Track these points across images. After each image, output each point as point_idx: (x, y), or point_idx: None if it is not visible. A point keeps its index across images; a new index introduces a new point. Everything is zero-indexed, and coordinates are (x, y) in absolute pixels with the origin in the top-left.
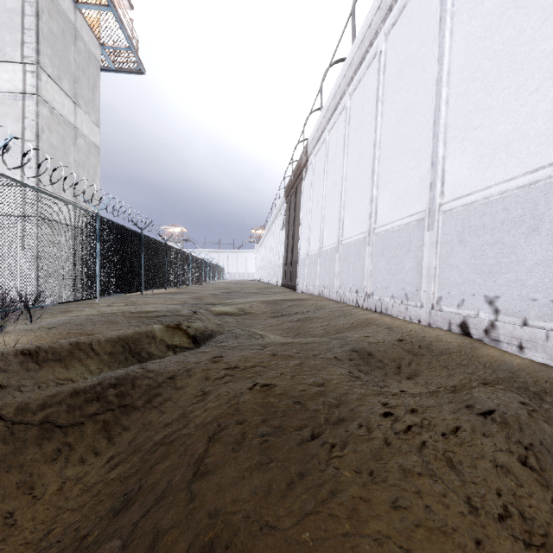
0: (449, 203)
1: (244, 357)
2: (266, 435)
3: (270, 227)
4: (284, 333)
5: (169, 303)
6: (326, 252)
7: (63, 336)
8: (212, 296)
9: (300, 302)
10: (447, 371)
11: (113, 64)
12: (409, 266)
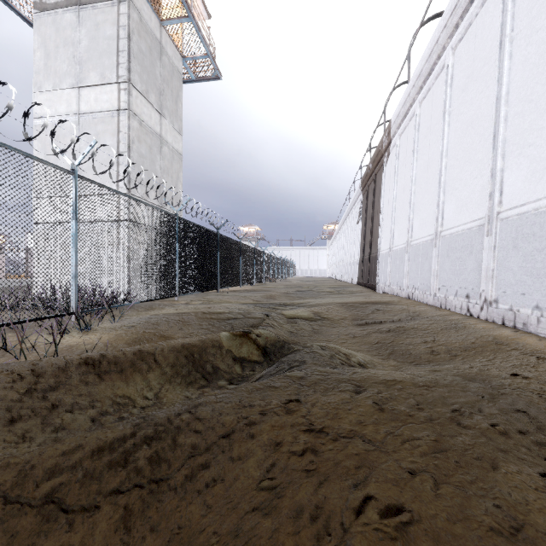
0: None
1: (333, 407)
2: None
3: (344, 222)
4: (373, 349)
5: (242, 302)
6: (417, 247)
7: (139, 337)
8: (285, 295)
9: (386, 307)
10: None
11: (194, 74)
12: None
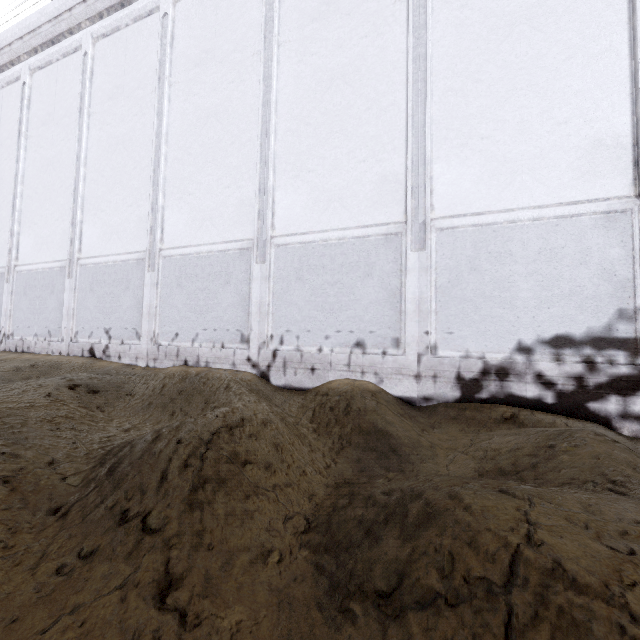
0: (85, 259)
1: None
2: None
3: None
4: None
5: None
6: None
7: None
8: None
9: None
10: None
11: None
12: (53, 306)
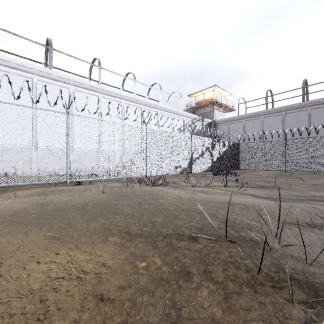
0: None
1: None
2: None
3: None
4: None
5: None
6: None
7: None
8: None
9: None
10: None
11: None
12: None
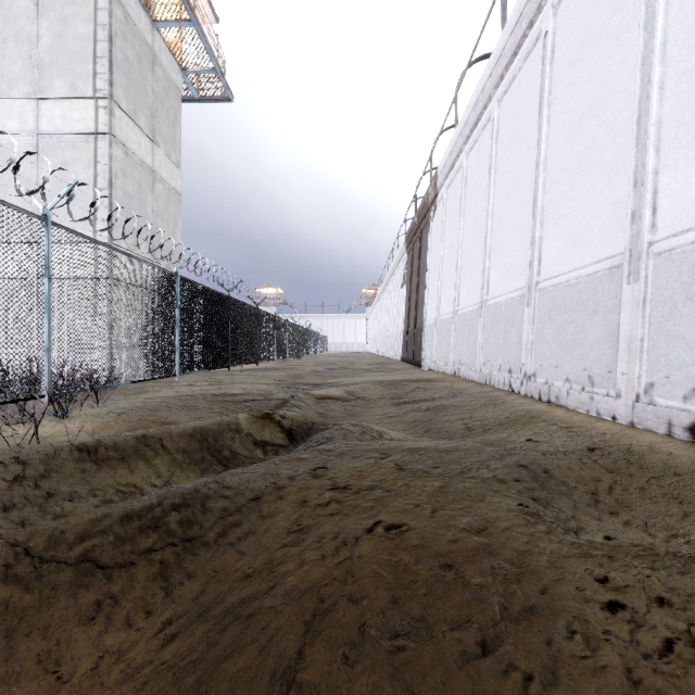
0: (667, 240)
1: (358, 470)
2: (401, 637)
3: (386, 285)
4: (409, 427)
5: (261, 383)
6: (463, 317)
7: (133, 424)
8: (314, 374)
9: (428, 384)
10: (679, 506)
11: (196, 92)
12: (595, 336)
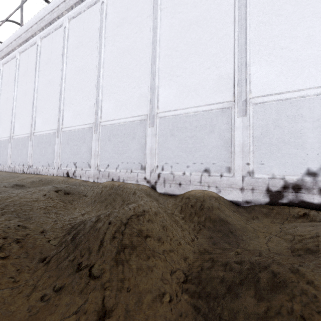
0: (65, 128)
1: None
2: None
3: None
4: None
5: None
6: (0, 142)
7: None
8: None
9: None
10: None
11: None
12: (50, 152)
